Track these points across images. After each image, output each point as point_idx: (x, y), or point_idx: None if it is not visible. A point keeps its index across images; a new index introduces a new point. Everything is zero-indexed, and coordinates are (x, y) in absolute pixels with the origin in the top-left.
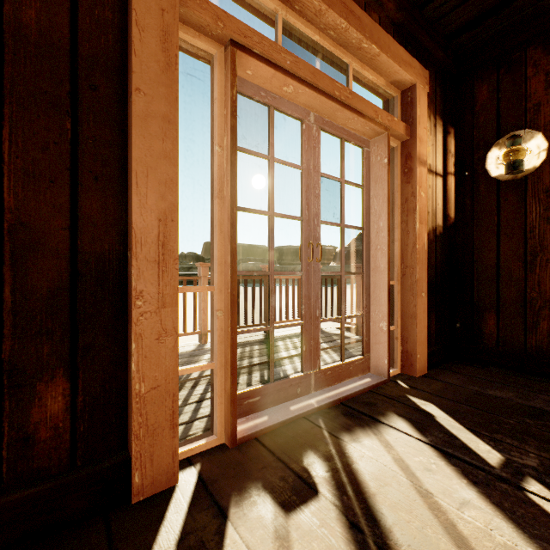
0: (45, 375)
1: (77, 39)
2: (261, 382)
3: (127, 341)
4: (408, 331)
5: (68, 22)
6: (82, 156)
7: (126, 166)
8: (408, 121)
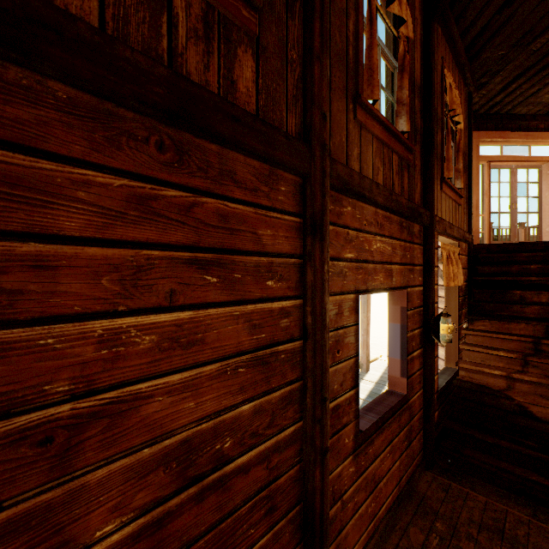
0: None
1: None
2: None
3: None
4: None
5: None
6: None
7: None
8: None
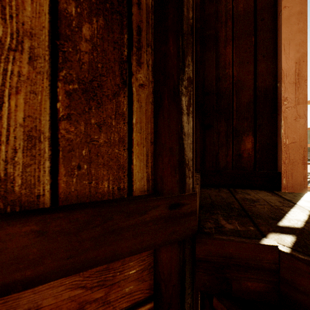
0: (245, 134)
1: (256, 4)
2: None
3: (276, 124)
4: None
5: (252, 0)
6: (258, 49)
7: (276, 46)
8: None
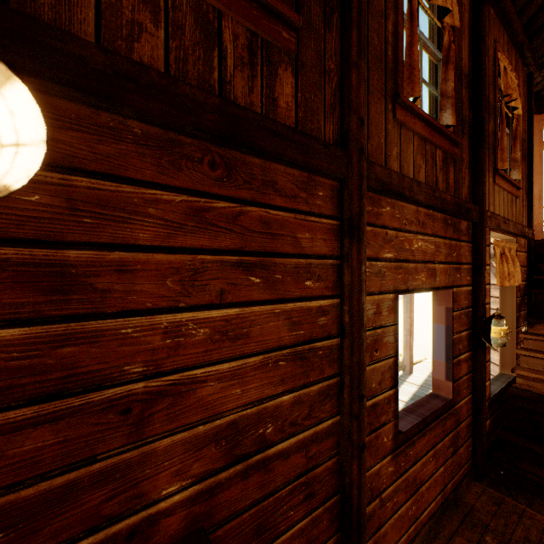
0: None
1: None
2: None
3: None
4: None
5: None
6: None
7: None
8: None
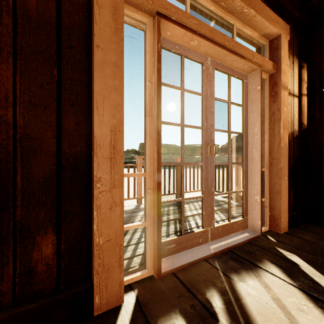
0: (41, 231)
1: (61, 17)
2: (175, 232)
3: (91, 209)
4: (274, 202)
5: (55, 6)
6: (64, 91)
7: (91, 96)
8: (274, 60)
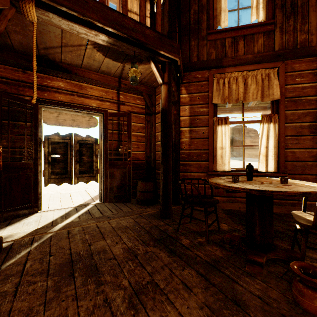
0: None
1: None
2: None
3: None
4: None
5: None
6: None
7: None
8: None
